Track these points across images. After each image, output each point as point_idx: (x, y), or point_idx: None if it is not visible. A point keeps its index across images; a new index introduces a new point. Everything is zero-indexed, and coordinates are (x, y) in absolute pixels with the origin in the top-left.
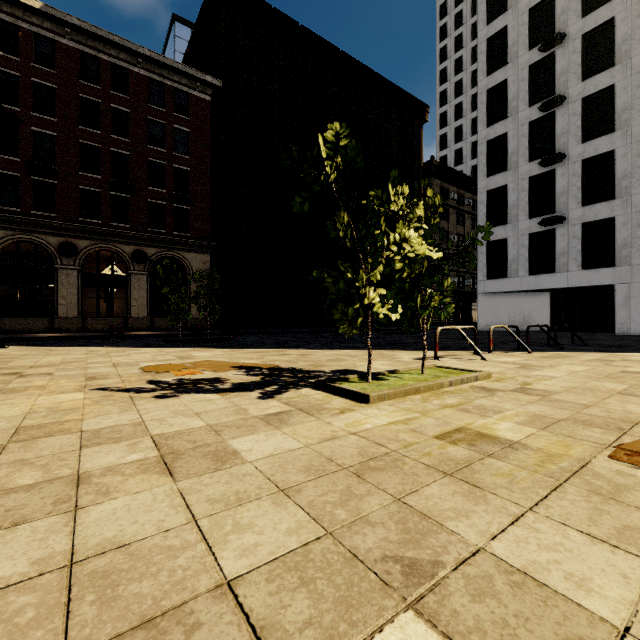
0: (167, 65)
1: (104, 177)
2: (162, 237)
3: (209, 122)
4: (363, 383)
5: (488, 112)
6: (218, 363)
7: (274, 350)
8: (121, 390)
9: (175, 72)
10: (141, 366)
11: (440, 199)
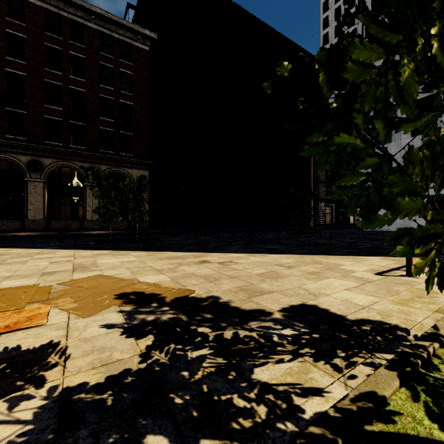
0: (114, 21)
1: (64, 109)
2: (110, 156)
3: (148, 67)
4: None
5: None
6: (106, 284)
7: (193, 254)
8: None
9: (121, 27)
10: None
11: None
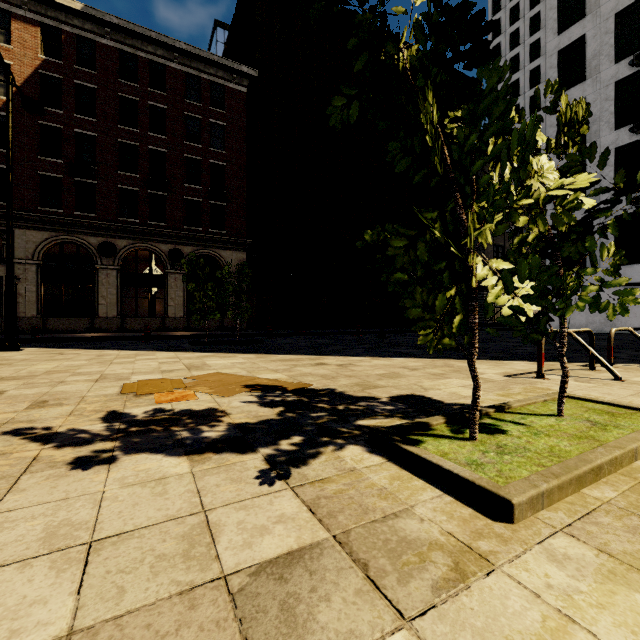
0: (203, 58)
1: (142, 176)
2: (198, 235)
3: (245, 114)
4: (464, 442)
5: (559, 77)
6: (229, 378)
7: (308, 357)
8: (42, 437)
9: (211, 65)
10: (129, 381)
11: (585, 109)
